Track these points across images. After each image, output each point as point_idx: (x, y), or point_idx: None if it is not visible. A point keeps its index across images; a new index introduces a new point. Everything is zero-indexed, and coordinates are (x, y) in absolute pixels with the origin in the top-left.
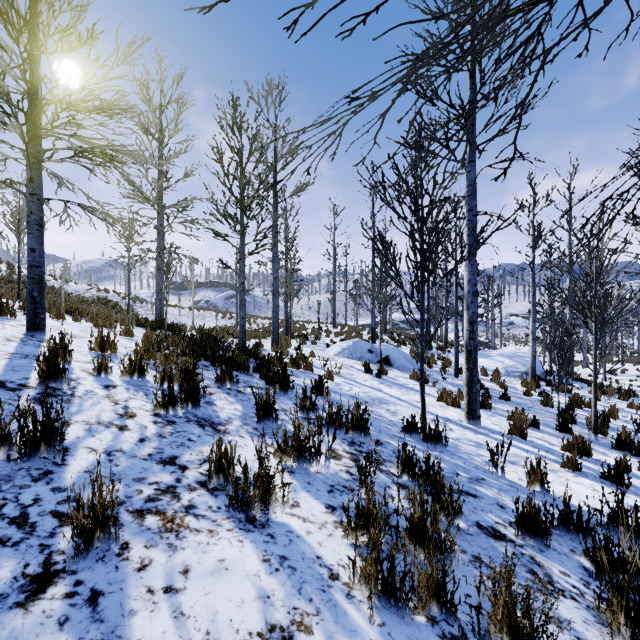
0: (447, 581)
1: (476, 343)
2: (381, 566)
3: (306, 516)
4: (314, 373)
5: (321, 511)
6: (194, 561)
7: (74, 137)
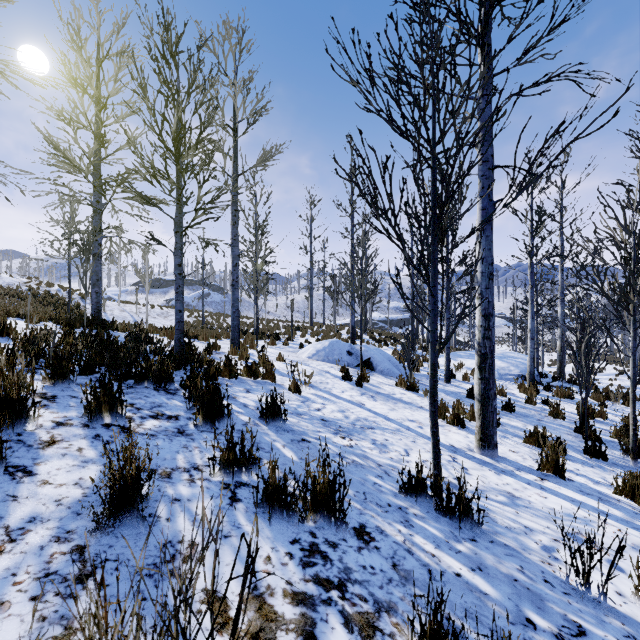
0: None
1: (493, 344)
2: None
3: None
4: (277, 383)
5: None
6: None
7: None
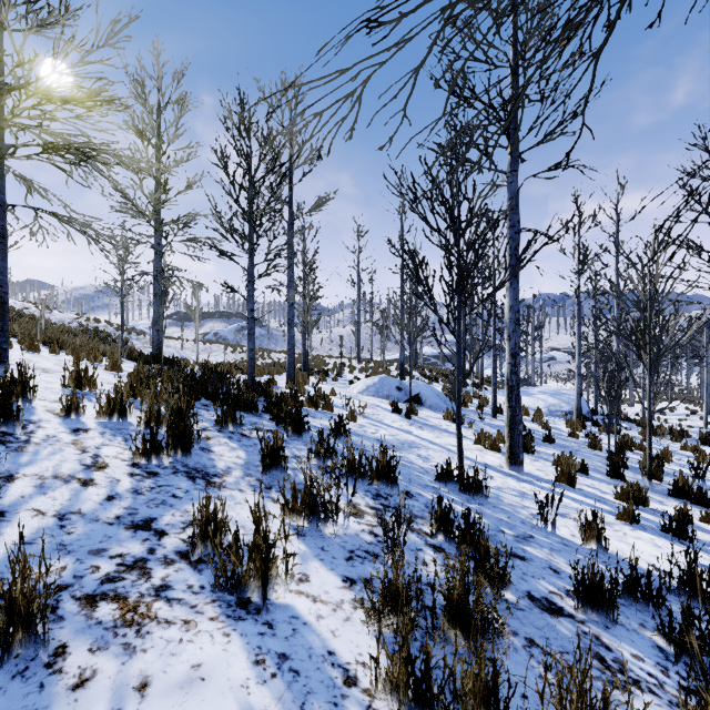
0: (498, 682)
1: (519, 378)
2: (413, 668)
3: (317, 594)
4: (334, 413)
5: (336, 586)
6: (157, 669)
7: (46, 133)
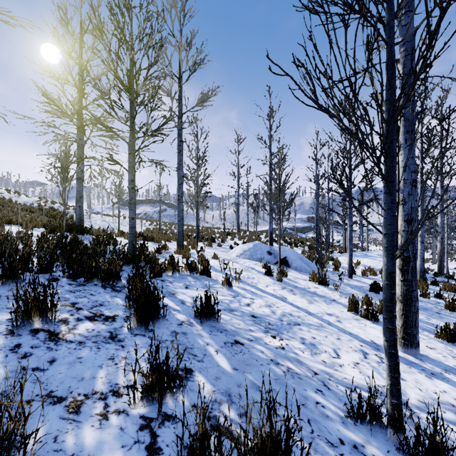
0: None
1: (415, 247)
2: None
3: None
4: (212, 279)
5: None
6: None
7: None
